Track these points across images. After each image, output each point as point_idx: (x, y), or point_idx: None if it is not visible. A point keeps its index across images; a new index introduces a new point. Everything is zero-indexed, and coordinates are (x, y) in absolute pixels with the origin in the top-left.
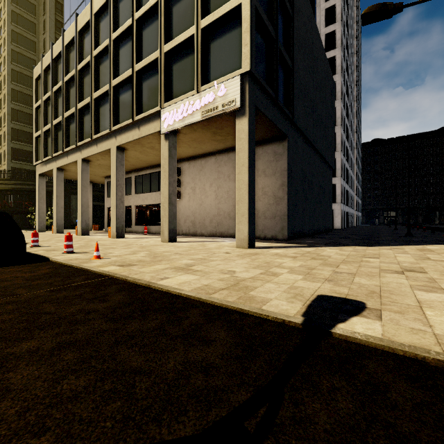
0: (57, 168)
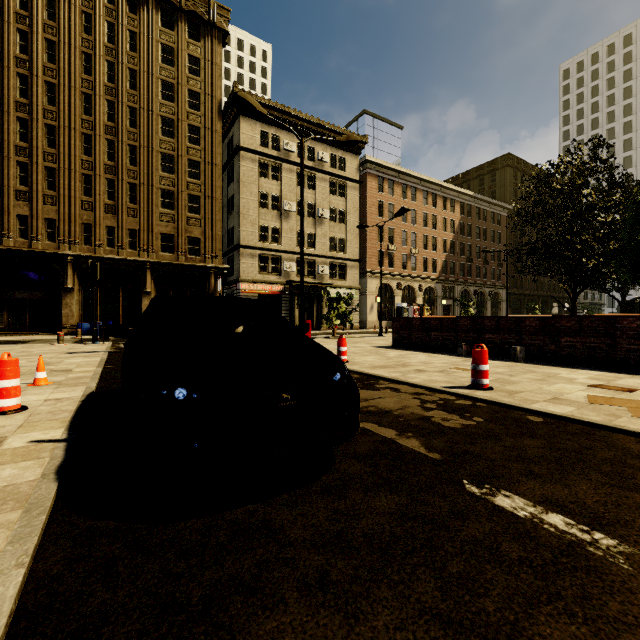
0: None
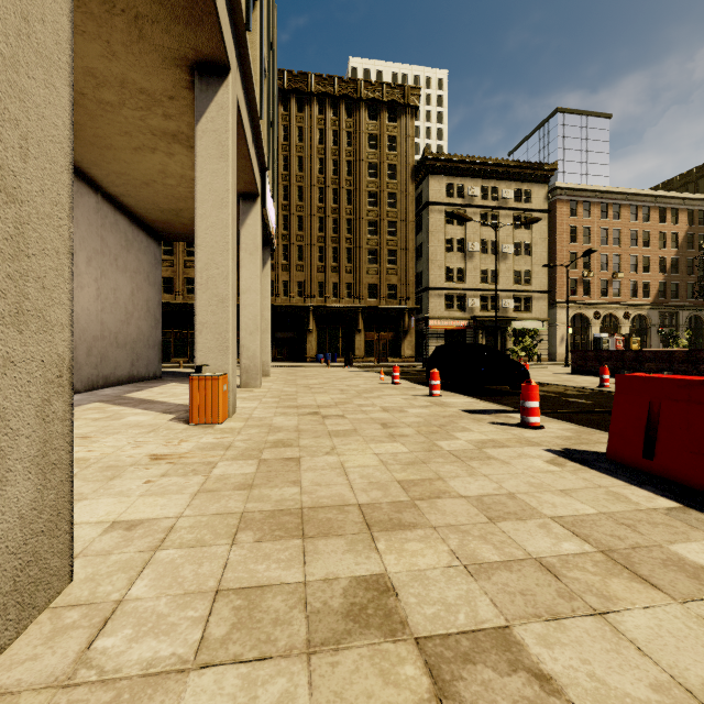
0: None
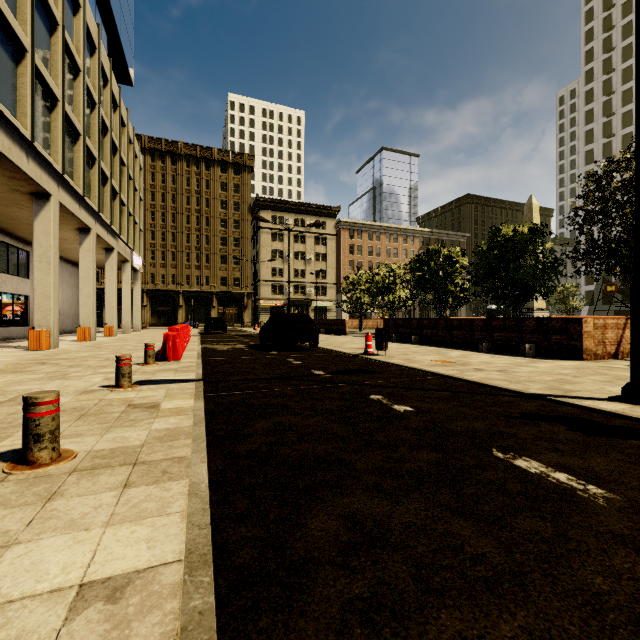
0: (57, 202)
